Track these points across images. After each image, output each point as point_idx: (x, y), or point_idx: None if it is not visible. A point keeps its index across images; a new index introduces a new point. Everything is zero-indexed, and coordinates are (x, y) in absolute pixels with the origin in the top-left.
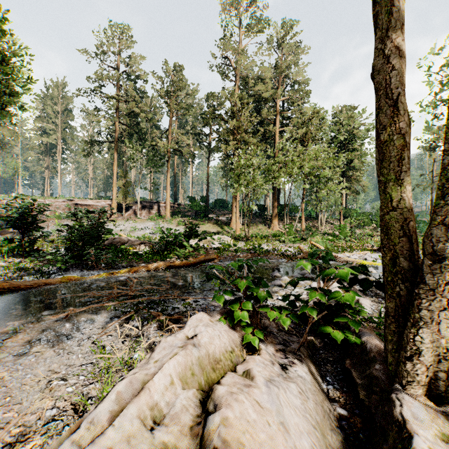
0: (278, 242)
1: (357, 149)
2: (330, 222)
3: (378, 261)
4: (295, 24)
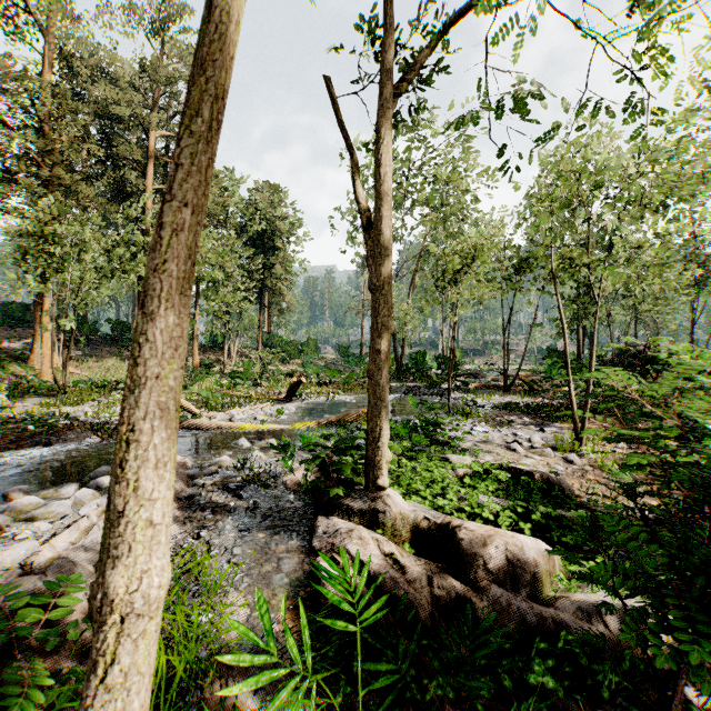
0: (119, 397)
1: (282, 250)
2: (245, 355)
3: (272, 420)
4: (181, 11)
